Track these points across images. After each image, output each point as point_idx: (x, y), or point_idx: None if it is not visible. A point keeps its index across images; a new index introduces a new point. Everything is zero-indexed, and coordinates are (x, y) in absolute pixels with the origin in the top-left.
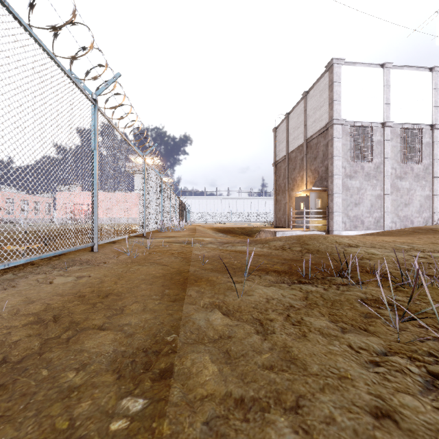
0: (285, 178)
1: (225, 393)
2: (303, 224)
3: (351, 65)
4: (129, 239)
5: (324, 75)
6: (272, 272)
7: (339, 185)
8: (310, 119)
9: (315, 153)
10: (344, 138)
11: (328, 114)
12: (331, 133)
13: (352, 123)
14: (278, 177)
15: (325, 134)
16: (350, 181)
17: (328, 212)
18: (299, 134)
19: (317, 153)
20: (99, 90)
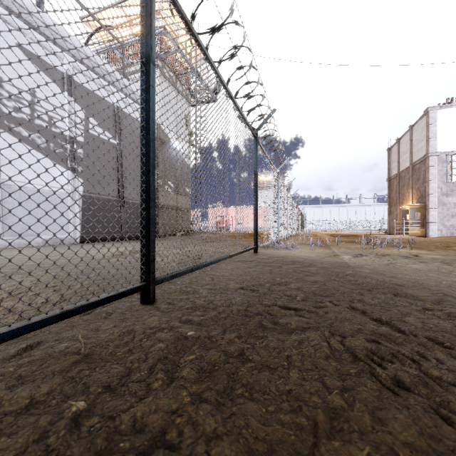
0: (397, 192)
1: (332, 243)
2: (403, 231)
3: (447, 108)
4: (294, 236)
5: (423, 116)
6: (347, 241)
7: (434, 202)
8: (414, 148)
9: (418, 176)
10: (440, 166)
11: (426, 148)
12: (427, 163)
13: (448, 153)
14: (391, 191)
15: (424, 162)
16: (446, 198)
17: (426, 223)
18: (407, 158)
19: (419, 176)
20: (288, 184)
